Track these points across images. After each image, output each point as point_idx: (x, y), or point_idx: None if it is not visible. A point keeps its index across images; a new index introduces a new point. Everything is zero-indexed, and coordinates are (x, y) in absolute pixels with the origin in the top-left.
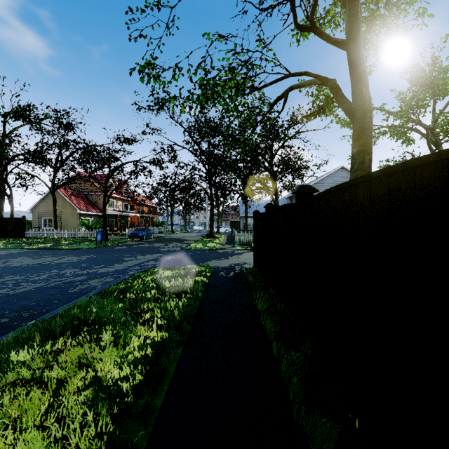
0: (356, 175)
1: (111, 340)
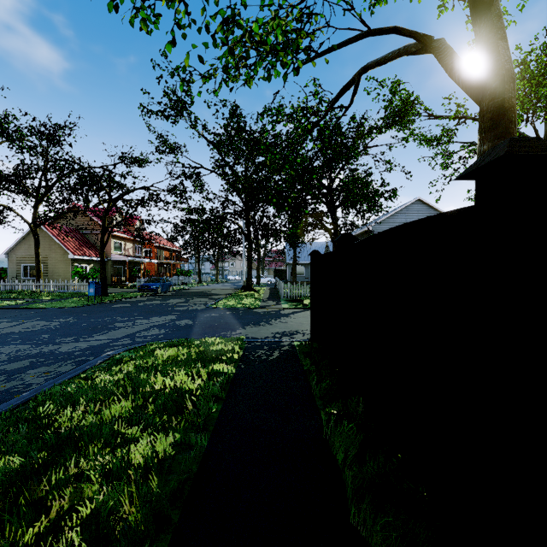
0: None
1: None
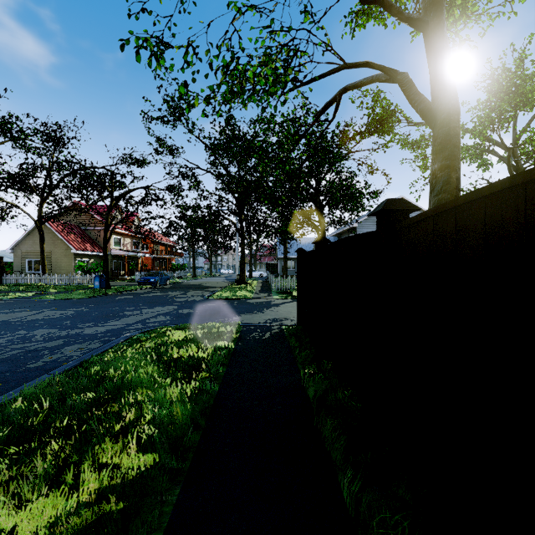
0: (439, 199)
1: (53, 474)
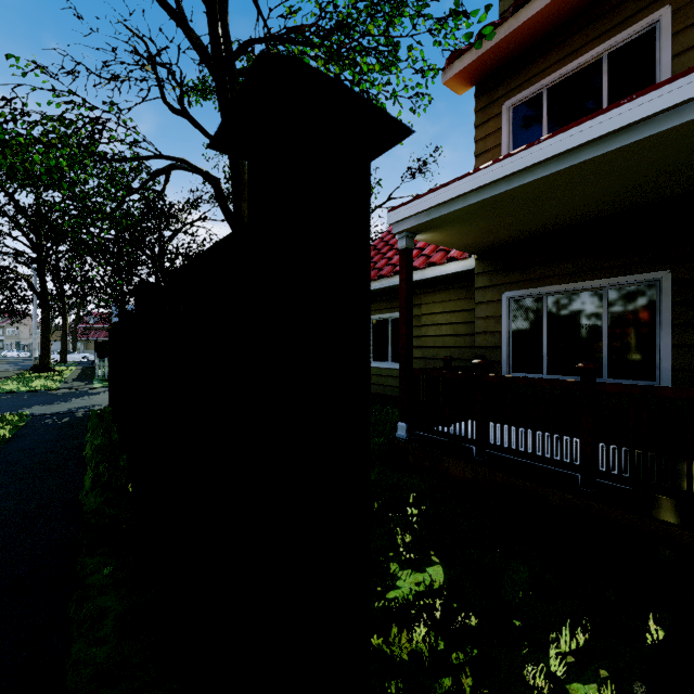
0: None
1: None
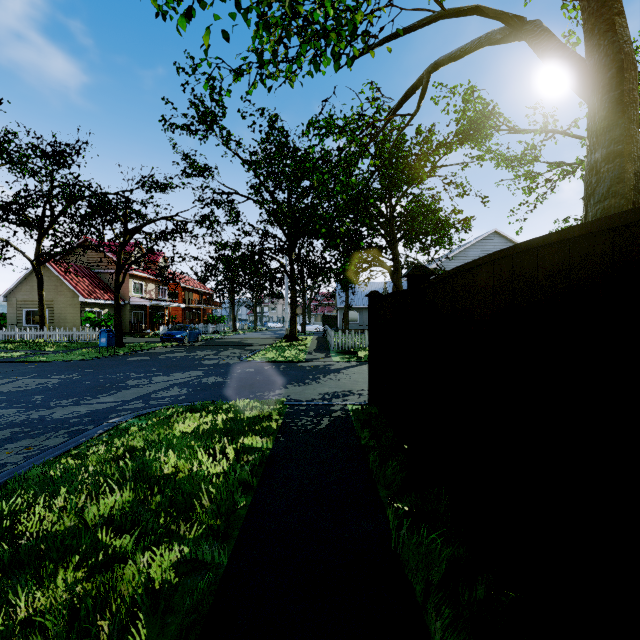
0: (604, 207)
1: None
